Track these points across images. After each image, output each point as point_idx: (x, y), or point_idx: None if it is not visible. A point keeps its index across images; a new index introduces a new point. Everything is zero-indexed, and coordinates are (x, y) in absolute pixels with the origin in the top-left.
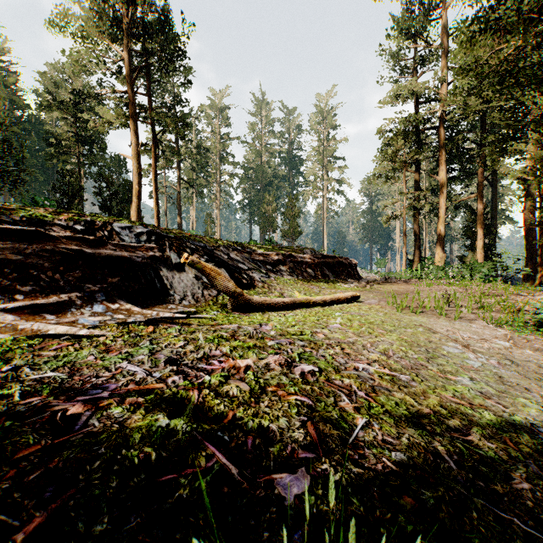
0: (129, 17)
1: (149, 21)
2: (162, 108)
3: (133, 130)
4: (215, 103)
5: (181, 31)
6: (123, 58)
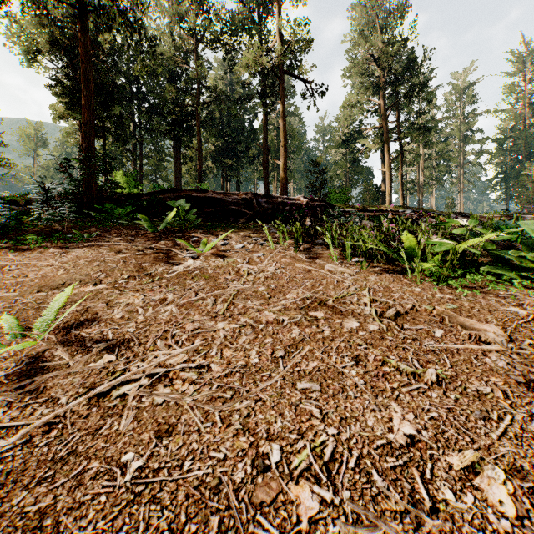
0: (384, 77)
1: (398, 71)
2: (404, 121)
3: (386, 150)
4: (457, 86)
5: (422, 61)
6: (379, 104)
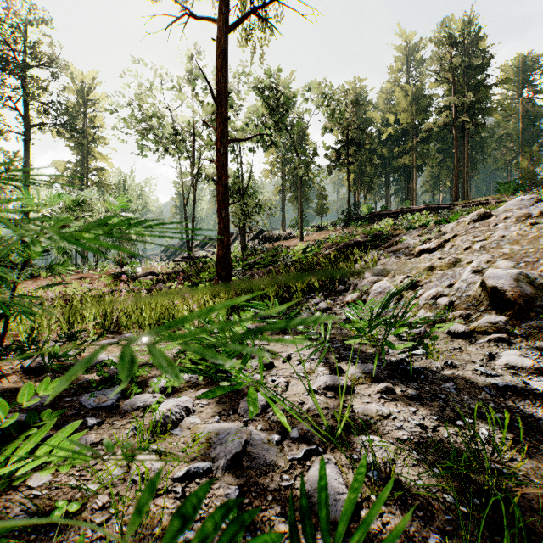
0: None
1: None
2: None
3: None
4: None
5: None
6: None
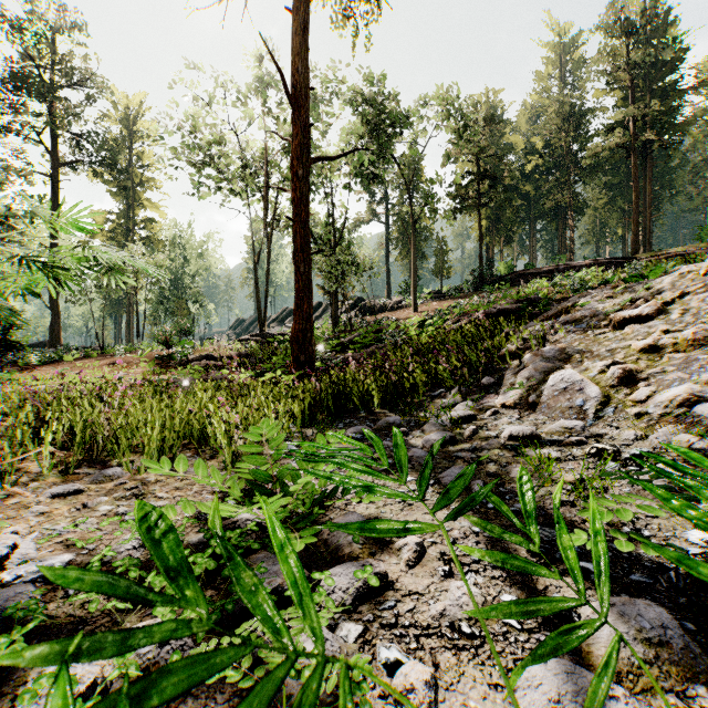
0: None
1: None
2: None
3: None
4: None
5: None
6: None
